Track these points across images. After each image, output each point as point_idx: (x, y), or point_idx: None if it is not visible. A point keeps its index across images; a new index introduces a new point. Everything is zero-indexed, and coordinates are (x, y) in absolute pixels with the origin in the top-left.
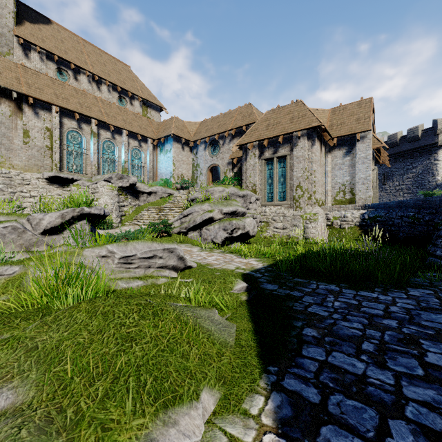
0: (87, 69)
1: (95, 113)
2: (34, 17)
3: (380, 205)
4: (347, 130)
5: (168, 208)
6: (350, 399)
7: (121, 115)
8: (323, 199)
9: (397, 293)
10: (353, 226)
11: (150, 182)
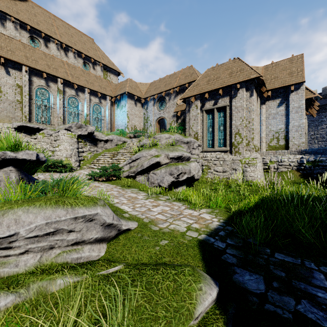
0: (56, 38)
1: (61, 74)
2: None
3: (318, 150)
4: (280, 82)
5: (121, 153)
6: None
7: (84, 77)
8: (258, 145)
9: None
10: (291, 170)
11: (108, 132)
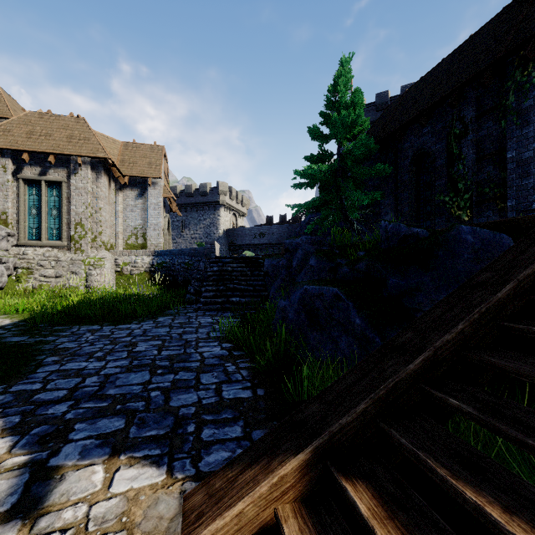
0: None
1: None
2: None
3: (167, 252)
4: (139, 171)
5: None
6: (67, 379)
7: None
8: (113, 242)
9: (148, 321)
10: (144, 272)
11: None
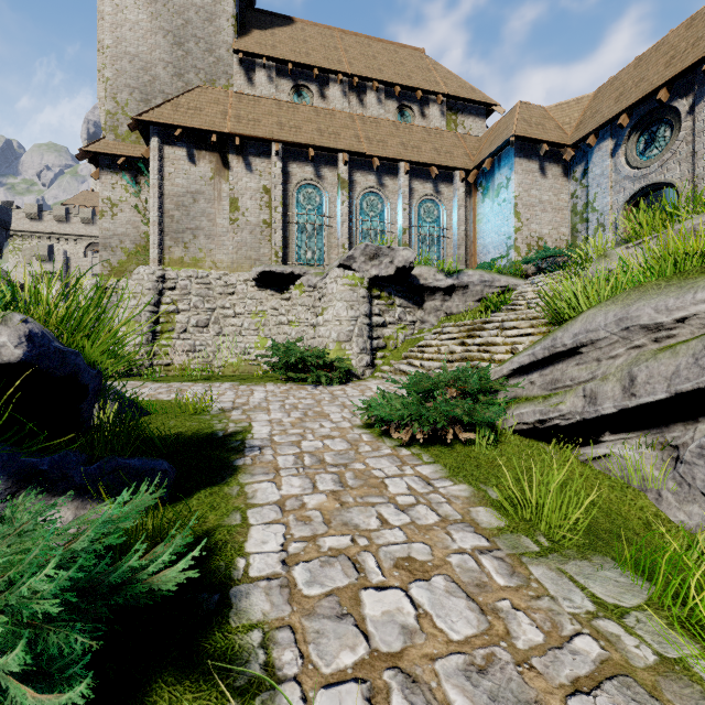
0: (339, 70)
1: (346, 142)
2: (269, 22)
3: None
4: None
5: (496, 323)
6: None
7: (398, 137)
8: None
9: None
10: None
11: None
